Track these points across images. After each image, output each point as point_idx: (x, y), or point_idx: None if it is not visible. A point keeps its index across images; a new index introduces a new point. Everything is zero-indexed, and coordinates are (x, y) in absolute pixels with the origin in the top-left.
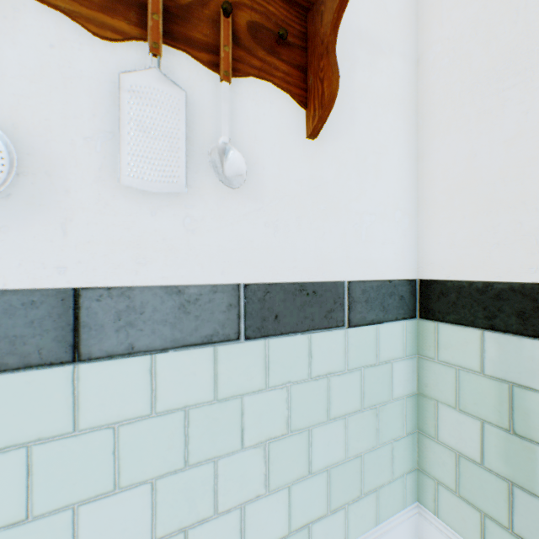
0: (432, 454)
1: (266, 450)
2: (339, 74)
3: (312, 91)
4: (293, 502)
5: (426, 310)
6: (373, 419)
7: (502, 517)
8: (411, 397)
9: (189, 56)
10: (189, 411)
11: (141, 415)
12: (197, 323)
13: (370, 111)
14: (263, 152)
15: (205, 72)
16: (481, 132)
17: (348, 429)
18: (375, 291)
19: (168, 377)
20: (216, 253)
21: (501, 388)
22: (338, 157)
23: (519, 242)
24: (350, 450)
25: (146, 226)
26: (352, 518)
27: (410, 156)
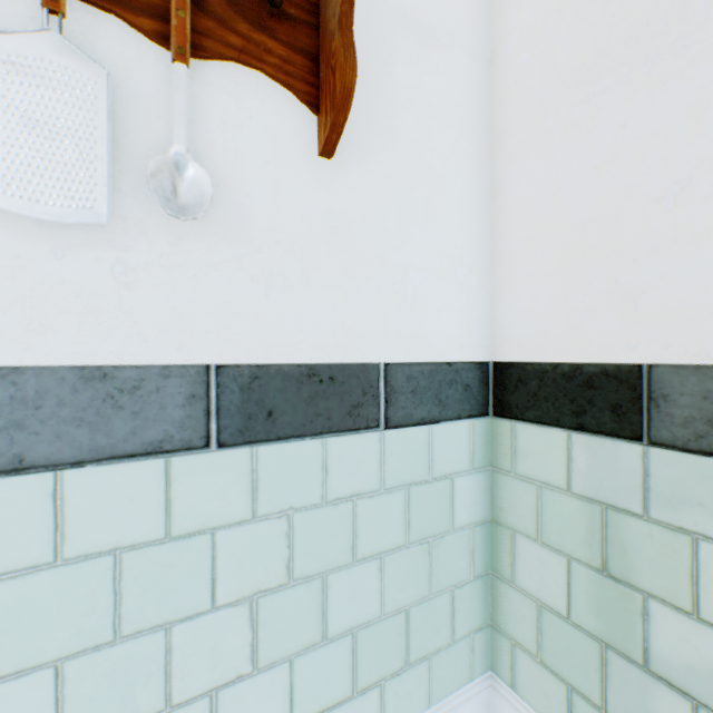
0: (508, 604)
1: (254, 608)
2: (372, 68)
3: (323, 87)
4: (298, 682)
5: (501, 404)
6: (424, 558)
7: (593, 692)
8: (481, 525)
9: (122, 21)
10: (122, 555)
11: (36, 564)
12: (136, 423)
13: (420, 124)
14: (248, 173)
15: (151, 47)
16: (568, 155)
17: (385, 574)
18: (427, 378)
19: (86, 505)
20: (168, 319)
21: (592, 512)
22: (369, 187)
23: (614, 308)
24: (389, 604)
25: (47, 276)
26: (391, 699)
27: (480, 190)
